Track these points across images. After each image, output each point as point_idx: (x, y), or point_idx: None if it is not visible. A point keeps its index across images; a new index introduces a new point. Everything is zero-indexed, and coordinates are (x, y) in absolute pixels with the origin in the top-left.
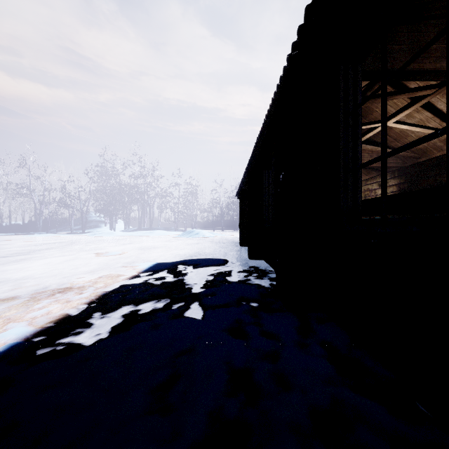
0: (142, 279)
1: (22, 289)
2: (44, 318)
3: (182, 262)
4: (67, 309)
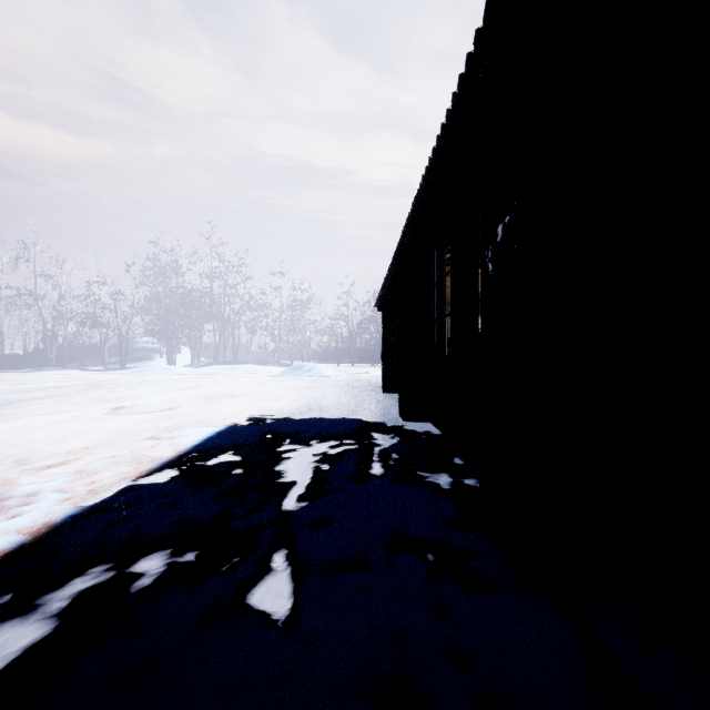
0: (180, 471)
1: None
2: None
3: (274, 428)
4: None
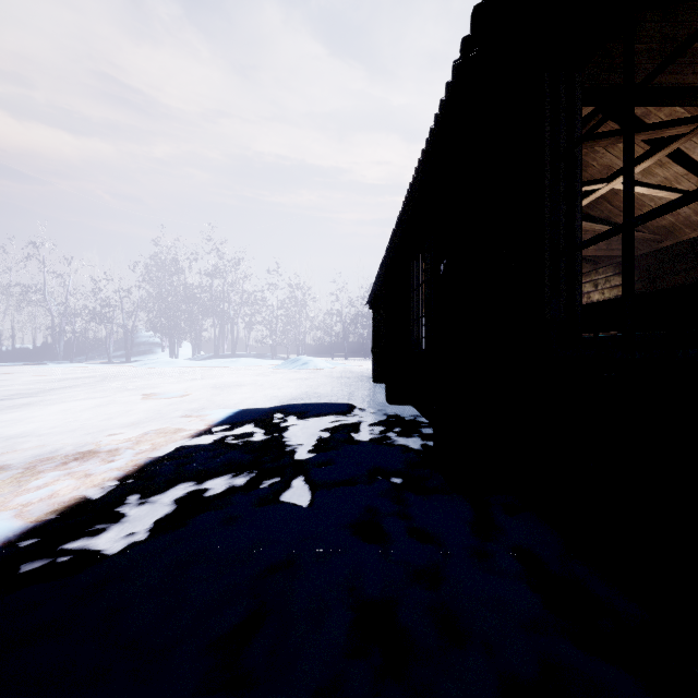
0: (214, 437)
1: (15, 454)
2: (44, 504)
3: (281, 409)
4: (85, 489)
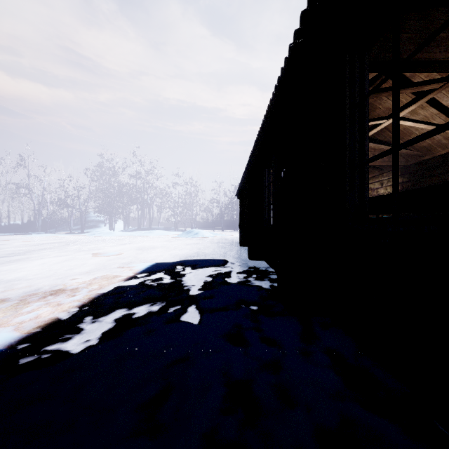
0: (139, 280)
1: (13, 291)
2: (32, 322)
3: (181, 263)
4: (58, 313)
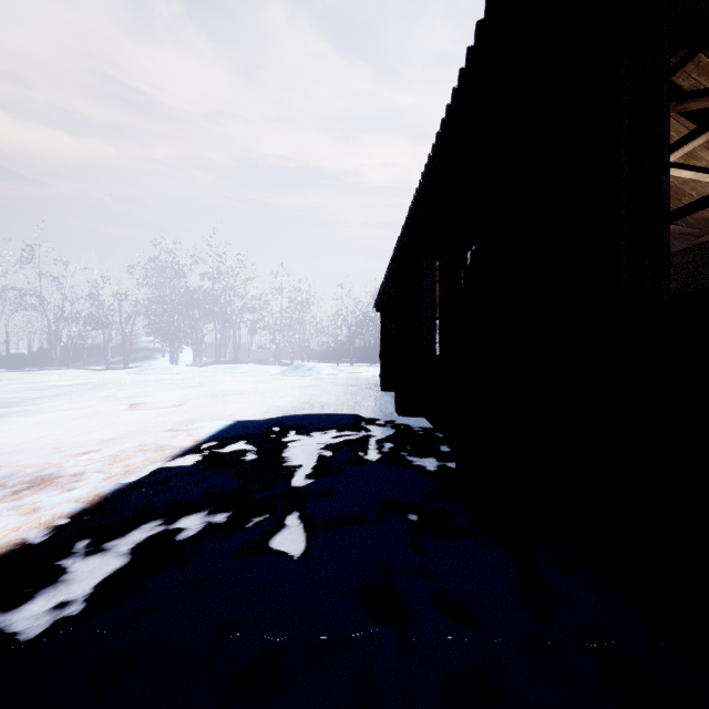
0: (200, 456)
1: None
2: None
3: (279, 421)
4: (27, 530)
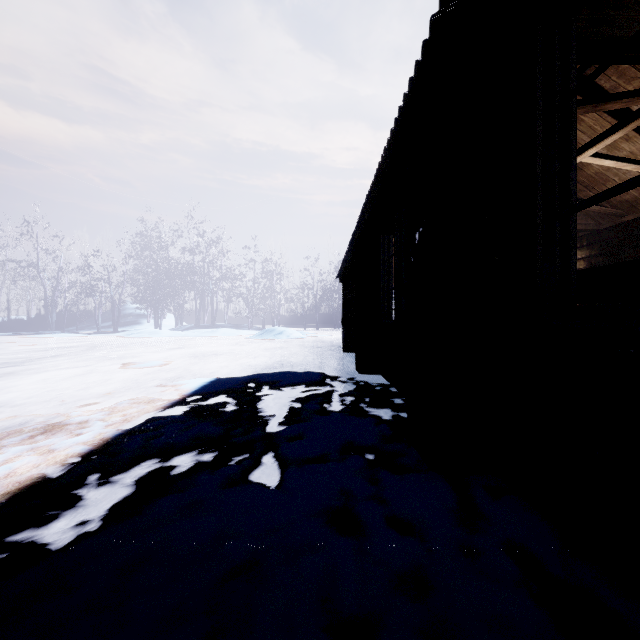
0: (187, 408)
1: None
2: None
3: (254, 378)
4: (45, 466)
